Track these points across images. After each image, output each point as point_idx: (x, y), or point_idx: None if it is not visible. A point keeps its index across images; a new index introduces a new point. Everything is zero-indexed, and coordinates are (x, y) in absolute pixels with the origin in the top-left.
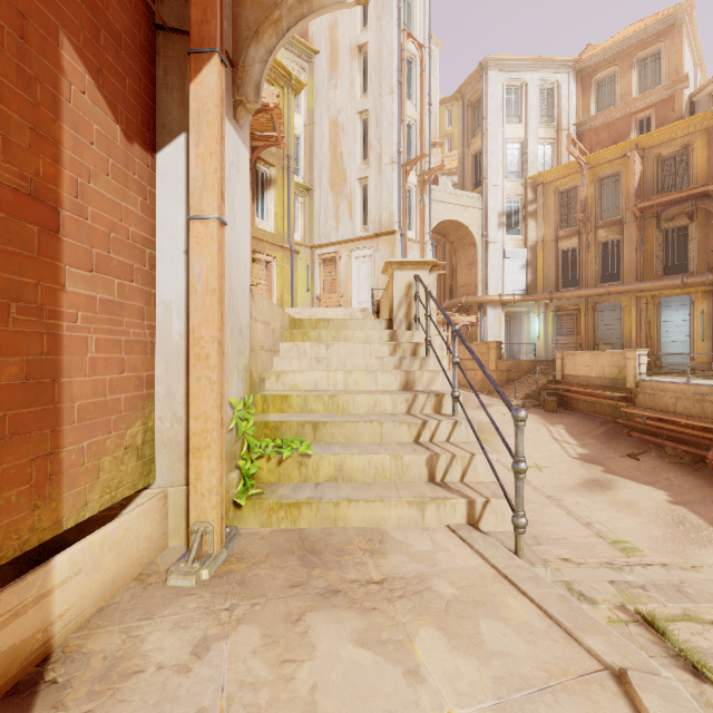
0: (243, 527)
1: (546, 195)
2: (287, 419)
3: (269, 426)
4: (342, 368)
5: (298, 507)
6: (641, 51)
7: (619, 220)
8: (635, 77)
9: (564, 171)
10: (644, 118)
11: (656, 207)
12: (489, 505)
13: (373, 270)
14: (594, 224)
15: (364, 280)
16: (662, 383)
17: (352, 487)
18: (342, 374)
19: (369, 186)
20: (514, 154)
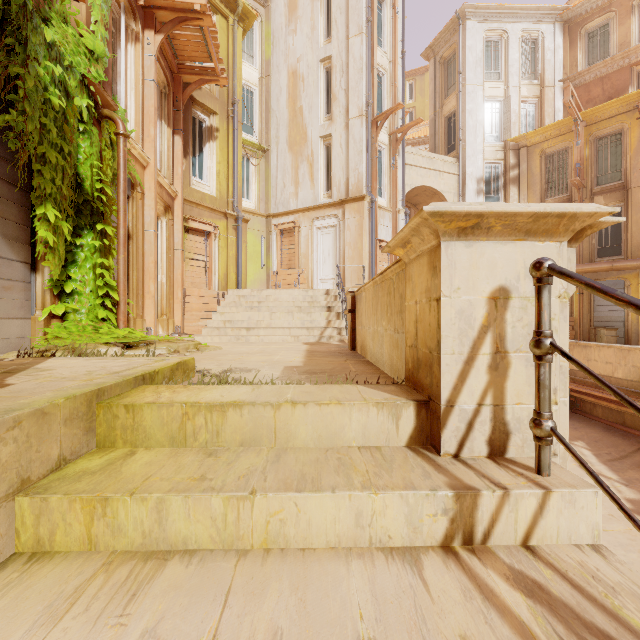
0: None
1: (530, 159)
2: None
3: None
4: None
5: None
6: None
7: (622, 184)
8: (636, 23)
9: (552, 130)
10: None
11: None
12: None
13: (338, 242)
14: (590, 190)
15: (328, 254)
16: None
17: None
18: None
19: (333, 145)
20: (493, 114)
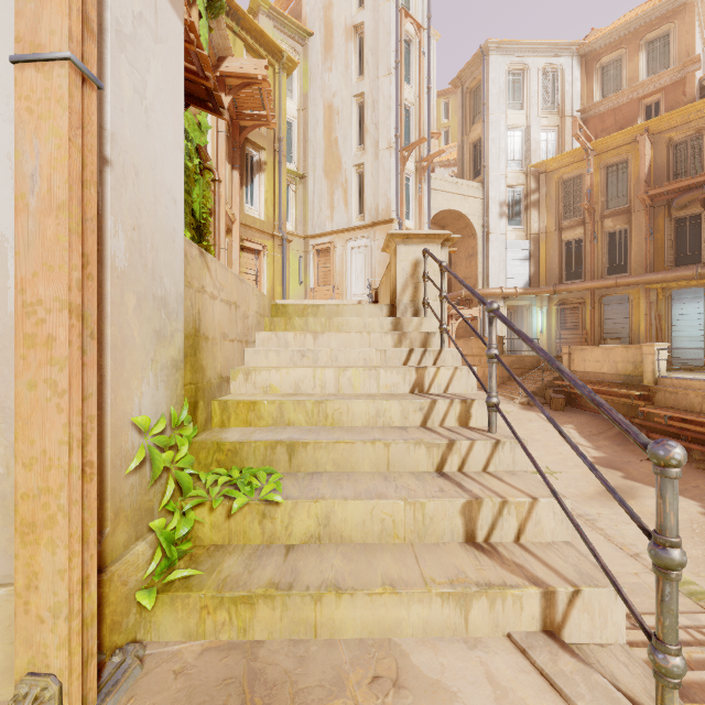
0: (154, 639)
1: (549, 184)
2: (252, 437)
3: (223, 448)
4: (333, 363)
5: (249, 604)
6: (649, 33)
7: (627, 208)
8: (643, 60)
9: (568, 158)
10: (652, 103)
11: (667, 195)
12: (580, 598)
13: (370, 261)
14: (600, 213)
15: (360, 271)
16: (685, 380)
17: (344, 556)
18: (333, 372)
19: (365, 173)
20: (515, 141)
